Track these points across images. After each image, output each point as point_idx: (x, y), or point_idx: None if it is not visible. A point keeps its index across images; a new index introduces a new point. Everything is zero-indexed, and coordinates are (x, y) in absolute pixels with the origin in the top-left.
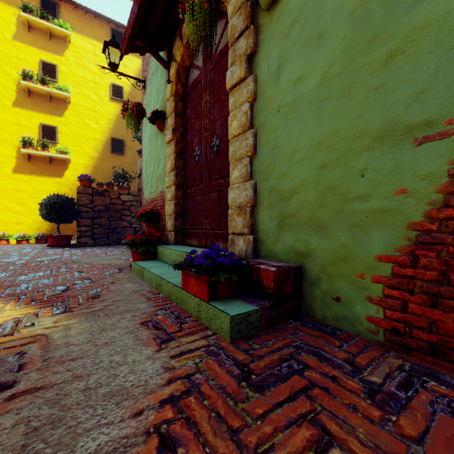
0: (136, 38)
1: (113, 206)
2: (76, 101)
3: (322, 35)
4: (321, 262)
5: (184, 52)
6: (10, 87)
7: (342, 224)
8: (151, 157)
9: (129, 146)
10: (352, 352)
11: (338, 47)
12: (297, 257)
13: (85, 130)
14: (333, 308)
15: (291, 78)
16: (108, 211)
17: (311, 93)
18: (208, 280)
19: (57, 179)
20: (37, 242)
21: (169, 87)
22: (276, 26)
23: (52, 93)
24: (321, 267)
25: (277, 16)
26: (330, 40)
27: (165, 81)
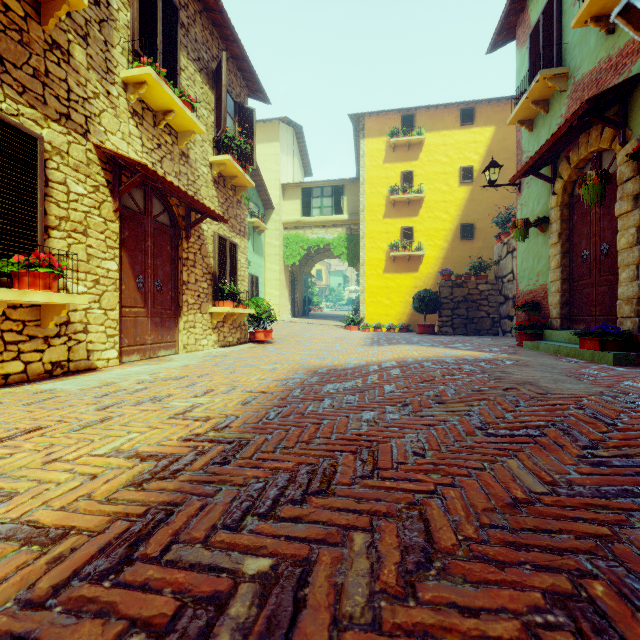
0: (526, 173)
1: (470, 297)
2: (428, 197)
3: None
4: None
5: (571, 172)
6: (382, 203)
7: None
8: (529, 254)
9: (479, 229)
10: None
11: None
12: None
13: (436, 223)
14: None
15: None
16: (465, 302)
17: None
18: (599, 340)
19: (413, 274)
20: (401, 331)
21: (553, 198)
22: None
23: (410, 198)
24: None
25: None
26: None
27: (548, 190)
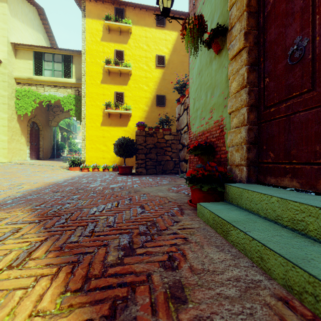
0: None
1: (159, 144)
2: (134, 73)
3: None
4: None
5: None
6: (100, 71)
7: None
8: (201, 89)
9: (168, 99)
10: None
11: None
12: None
13: (140, 92)
14: None
15: None
16: (155, 148)
17: None
18: None
19: (124, 128)
20: (113, 170)
21: None
22: None
23: (121, 70)
24: None
25: None
26: None
27: None
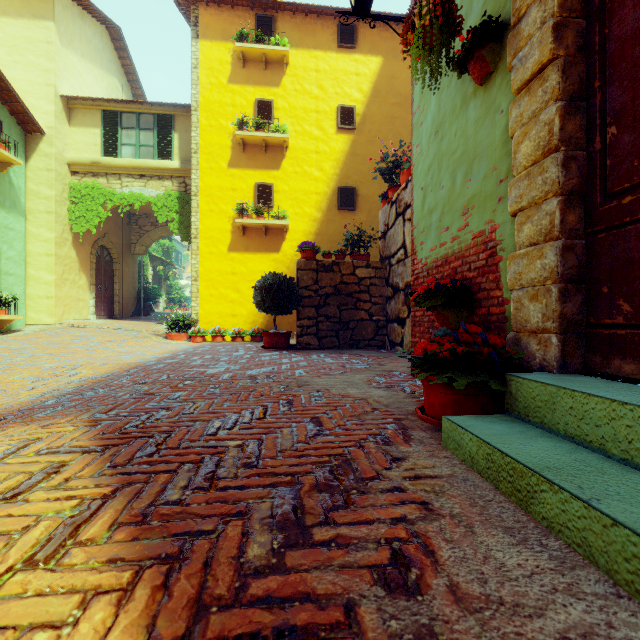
0: None
1: (344, 287)
2: (294, 144)
3: None
4: None
5: None
6: (226, 144)
7: None
8: (440, 167)
9: (363, 196)
10: None
11: None
12: None
13: (305, 182)
14: None
15: None
16: (337, 295)
17: None
18: None
19: (273, 255)
20: (252, 340)
21: None
22: None
23: (267, 139)
24: None
25: None
26: None
27: None
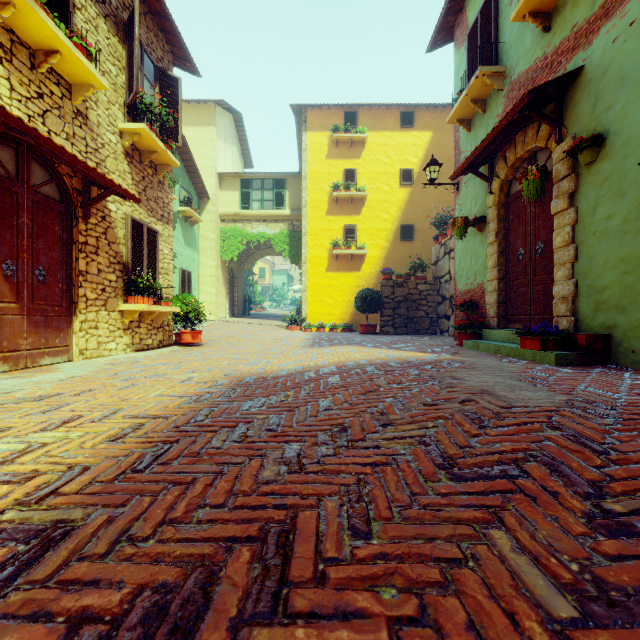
0: (466, 171)
1: (410, 297)
2: (370, 196)
3: (623, 194)
4: (623, 330)
5: (508, 172)
6: (324, 200)
7: (635, 307)
8: (467, 253)
9: (418, 230)
10: (632, 372)
11: (633, 204)
12: (607, 329)
13: (378, 223)
14: (630, 357)
15: (603, 215)
16: (406, 302)
17: (617, 228)
18: (540, 339)
19: (355, 273)
20: (343, 330)
21: (491, 198)
22: (592, 178)
23: (353, 196)
24: (623, 334)
25: (593, 172)
26: (628, 198)
27: (485, 190)
